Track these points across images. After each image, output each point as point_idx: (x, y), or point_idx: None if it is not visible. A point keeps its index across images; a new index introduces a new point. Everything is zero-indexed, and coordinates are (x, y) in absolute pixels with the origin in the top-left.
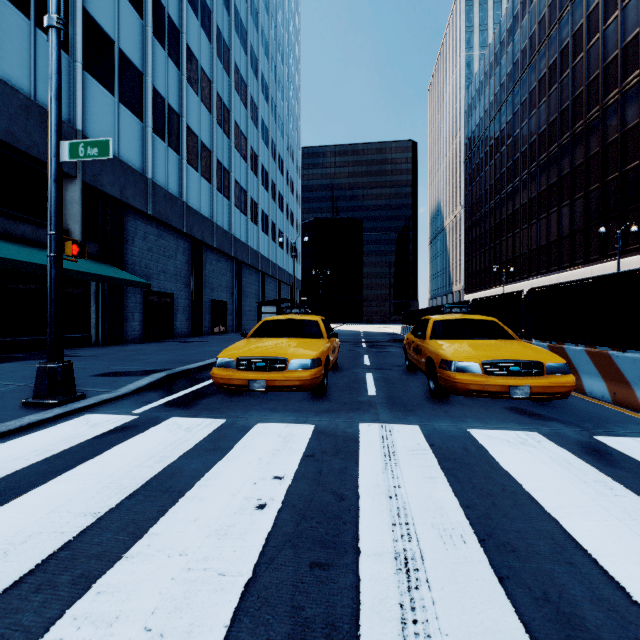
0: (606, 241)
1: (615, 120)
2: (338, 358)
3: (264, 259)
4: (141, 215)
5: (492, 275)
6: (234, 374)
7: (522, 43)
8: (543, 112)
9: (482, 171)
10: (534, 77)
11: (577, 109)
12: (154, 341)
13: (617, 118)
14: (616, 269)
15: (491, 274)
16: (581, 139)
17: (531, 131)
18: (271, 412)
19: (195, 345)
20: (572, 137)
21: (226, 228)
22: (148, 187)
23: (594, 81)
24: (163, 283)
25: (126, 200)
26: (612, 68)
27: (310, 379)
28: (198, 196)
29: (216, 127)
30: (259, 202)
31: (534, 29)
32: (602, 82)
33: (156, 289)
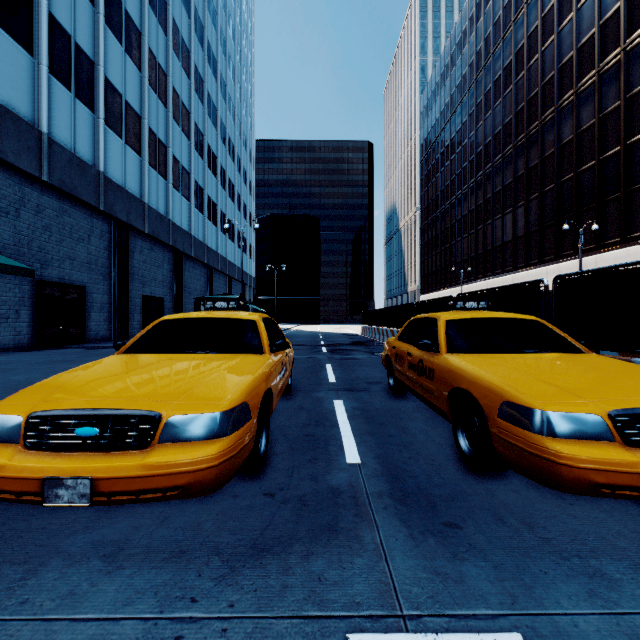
0: (561, 241)
1: (570, 121)
2: (293, 371)
3: (211, 252)
4: (32, 181)
5: (448, 275)
6: (7, 463)
7: (478, 45)
8: (498, 113)
9: (438, 172)
10: (490, 78)
11: (532, 110)
12: (51, 347)
13: (572, 119)
14: (571, 269)
15: (447, 274)
16: (536, 140)
17: (487, 132)
18: (99, 571)
19: (102, 353)
20: (527, 138)
21: (162, 212)
22: (42, 144)
23: (549, 82)
24: (69, 272)
25: (2, 155)
26: (567, 69)
27: (215, 466)
28: (122, 168)
29: (148, 90)
30: (205, 187)
31: (490, 31)
32: (557, 83)
33: (57, 280)
